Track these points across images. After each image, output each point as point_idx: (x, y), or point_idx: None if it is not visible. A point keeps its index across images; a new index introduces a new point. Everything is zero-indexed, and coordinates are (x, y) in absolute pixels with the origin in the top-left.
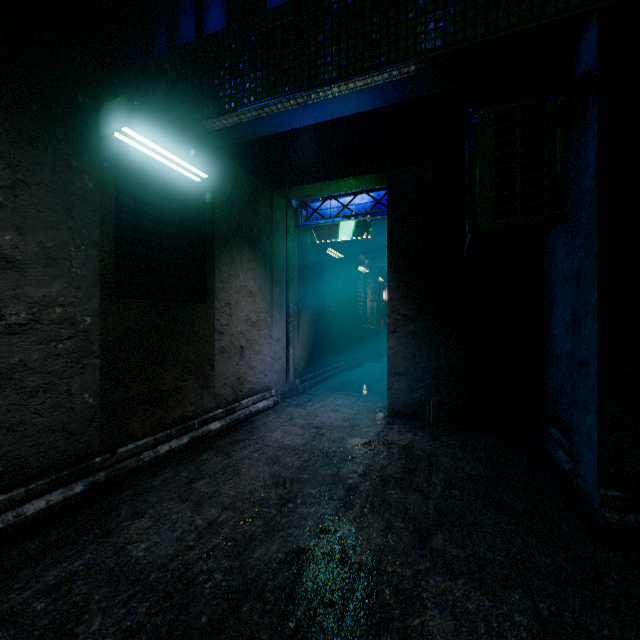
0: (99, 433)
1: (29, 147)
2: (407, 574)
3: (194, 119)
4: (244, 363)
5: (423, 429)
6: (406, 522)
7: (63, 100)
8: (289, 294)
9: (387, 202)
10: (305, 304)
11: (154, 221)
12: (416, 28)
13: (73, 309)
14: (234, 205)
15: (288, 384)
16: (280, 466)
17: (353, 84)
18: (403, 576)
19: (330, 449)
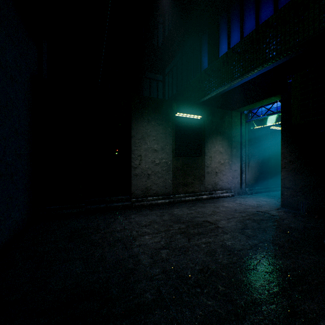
0: (171, 190)
1: (159, 126)
2: (229, 230)
3: (198, 98)
4: (217, 178)
5: (293, 213)
6: (242, 226)
7: (164, 113)
8: (242, 151)
9: (280, 108)
10: (253, 155)
11: (185, 134)
12: (266, 50)
13: (166, 160)
14: (213, 122)
15: (241, 189)
16: (217, 209)
17: (245, 76)
18: (228, 230)
19: (239, 209)
